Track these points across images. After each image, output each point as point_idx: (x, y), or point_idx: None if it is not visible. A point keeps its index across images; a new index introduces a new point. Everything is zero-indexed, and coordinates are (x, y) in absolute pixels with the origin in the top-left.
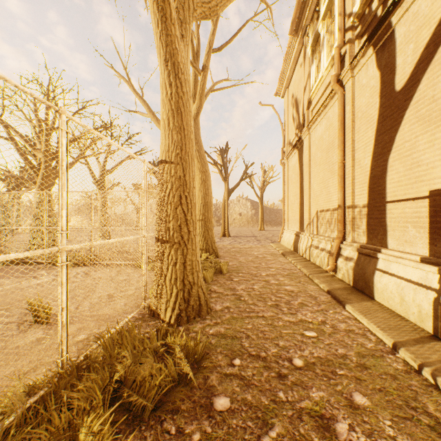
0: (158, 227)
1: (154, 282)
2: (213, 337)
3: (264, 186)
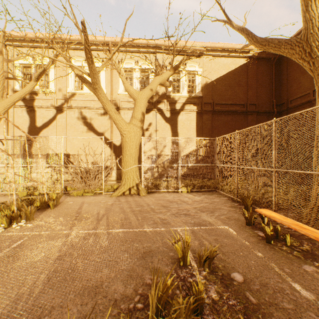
0: None
1: None
2: None
3: None
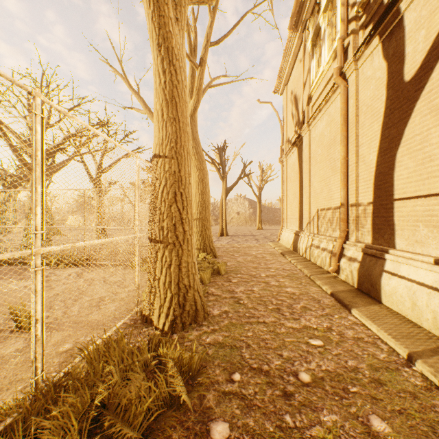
0: (151, 226)
1: (147, 286)
2: (211, 346)
3: (262, 185)
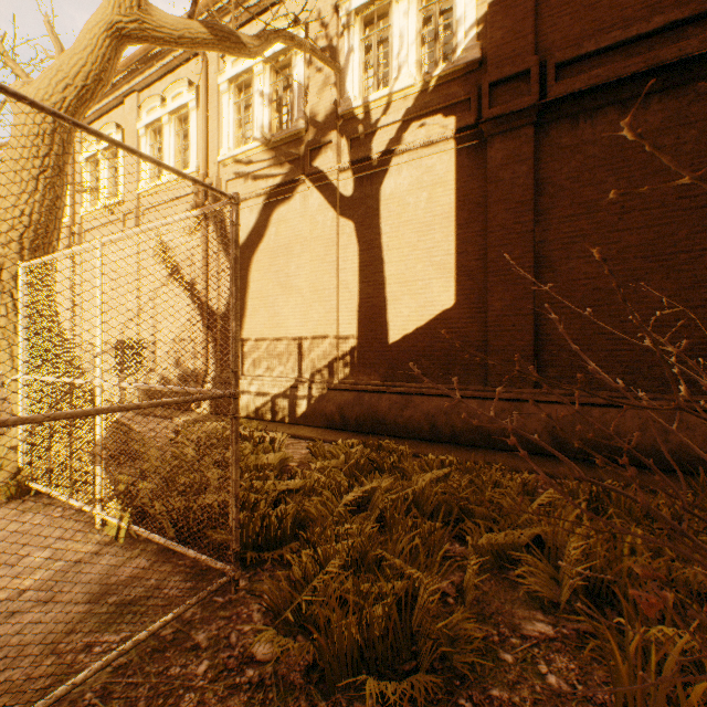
0: None
1: None
2: None
3: None
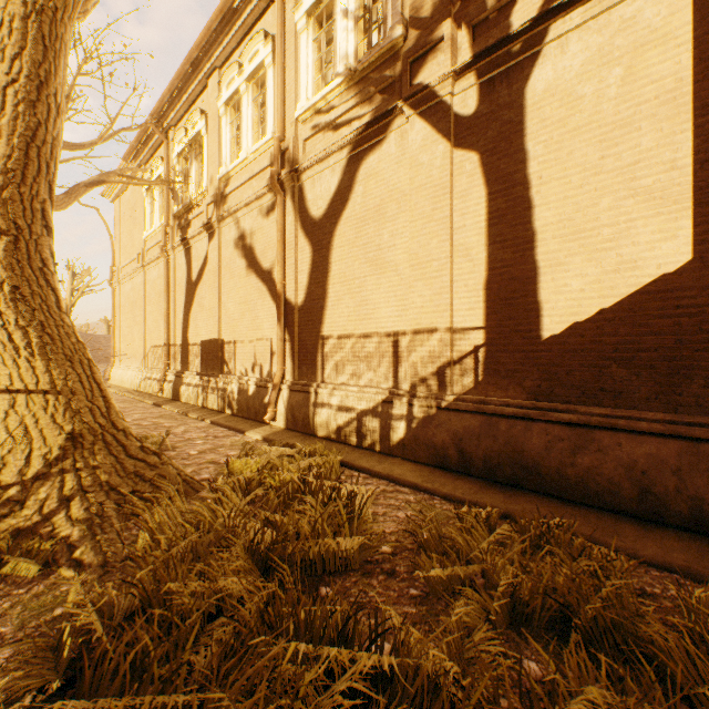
0: None
1: None
2: None
3: (75, 298)
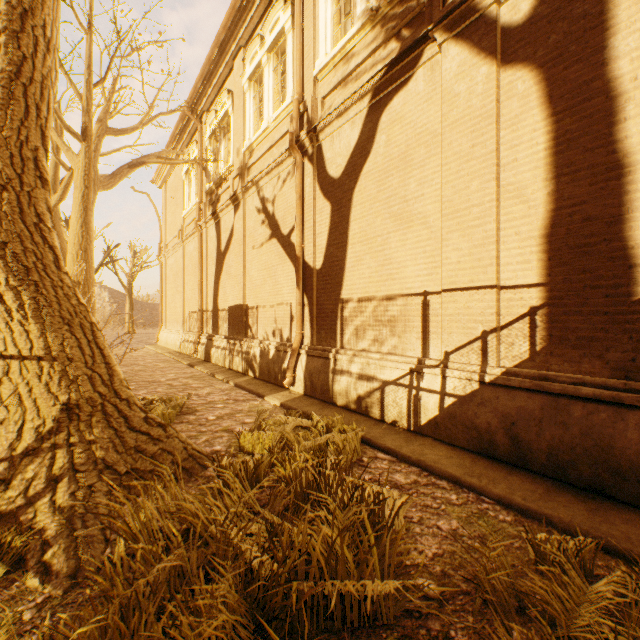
0: None
1: None
2: None
3: (136, 273)
